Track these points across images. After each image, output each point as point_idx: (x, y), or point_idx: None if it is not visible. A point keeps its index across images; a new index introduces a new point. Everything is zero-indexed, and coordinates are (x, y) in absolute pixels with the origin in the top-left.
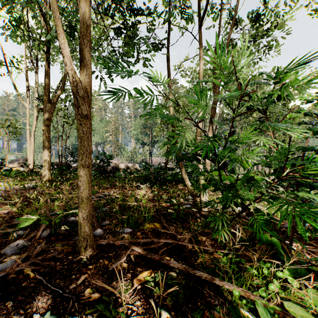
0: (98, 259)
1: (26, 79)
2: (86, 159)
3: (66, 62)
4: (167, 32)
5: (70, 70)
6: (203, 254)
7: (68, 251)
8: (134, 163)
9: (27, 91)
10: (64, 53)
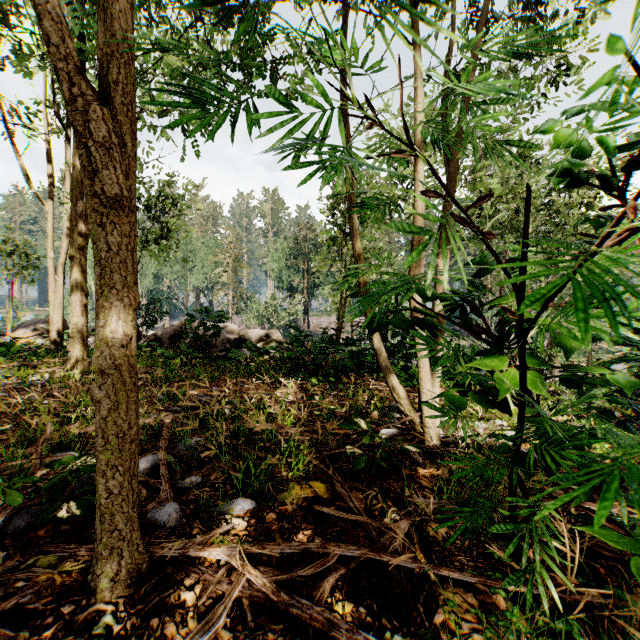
0: (148, 615)
1: (48, 154)
2: (118, 323)
3: (49, 35)
4: (343, 10)
5: (63, 61)
6: (448, 590)
7: (69, 582)
8: (273, 330)
9: (49, 179)
10: (40, 8)
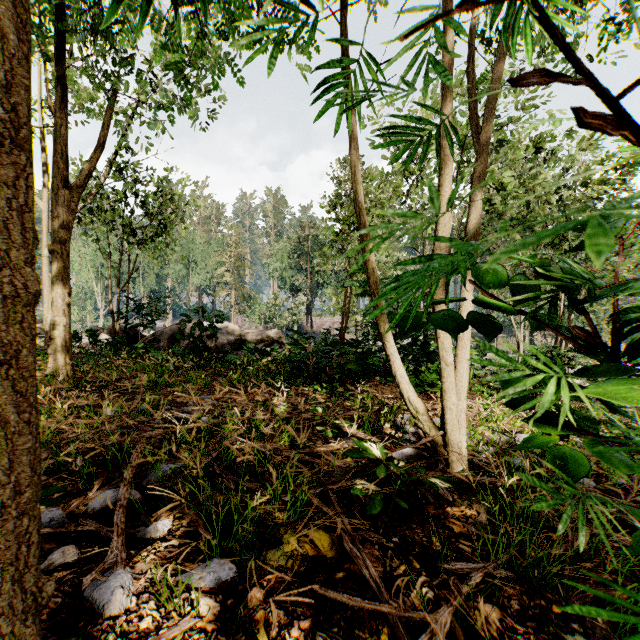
0: None
1: (42, 149)
2: None
3: None
4: None
5: None
6: None
7: None
8: (275, 330)
9: (43, 174)
10: None
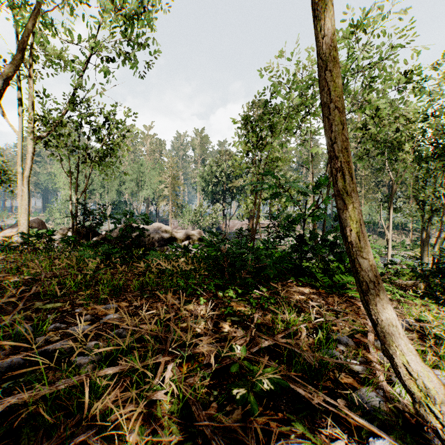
0: None
1: (18, 90)
2: None
3: None
4: None
5: None
6: None
7: None
8: (198, 230)
9: (18, 109)
10: None
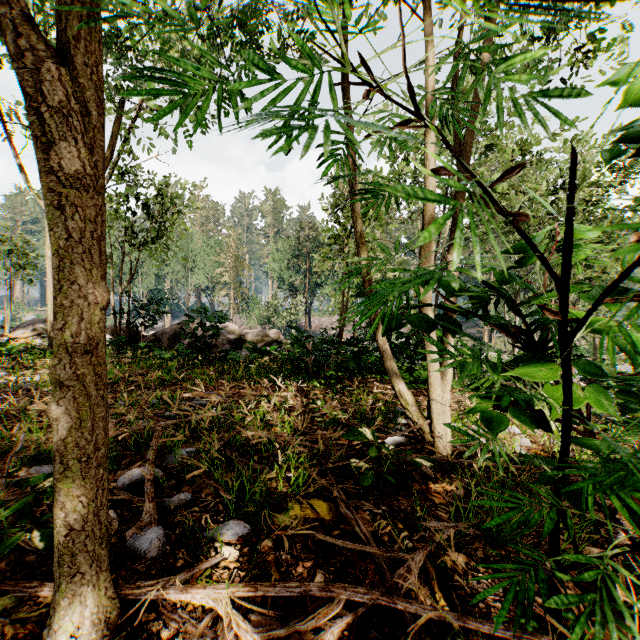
0: None
1: None
2: (81, 325)
3: None
4: None
5: (6, 2)
6: None
7: (24, 634)
8: (274, 330)
9: None
10: None
